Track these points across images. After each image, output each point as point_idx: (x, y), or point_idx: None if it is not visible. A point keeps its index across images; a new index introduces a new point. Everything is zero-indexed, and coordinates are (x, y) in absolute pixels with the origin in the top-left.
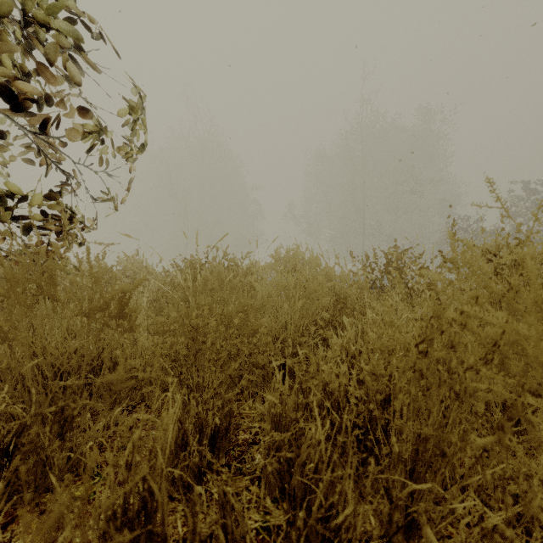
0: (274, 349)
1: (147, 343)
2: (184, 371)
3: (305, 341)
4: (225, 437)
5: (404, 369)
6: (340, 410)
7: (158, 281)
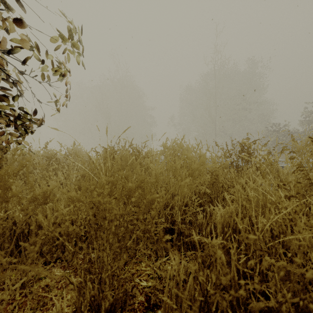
0: (164, 213)
1: (64, 212)
2: (84, 246)
3: (188, 208)
4: (120, 312)
5: (289, 247)
6: (239, 302)
7: (83, 162)
